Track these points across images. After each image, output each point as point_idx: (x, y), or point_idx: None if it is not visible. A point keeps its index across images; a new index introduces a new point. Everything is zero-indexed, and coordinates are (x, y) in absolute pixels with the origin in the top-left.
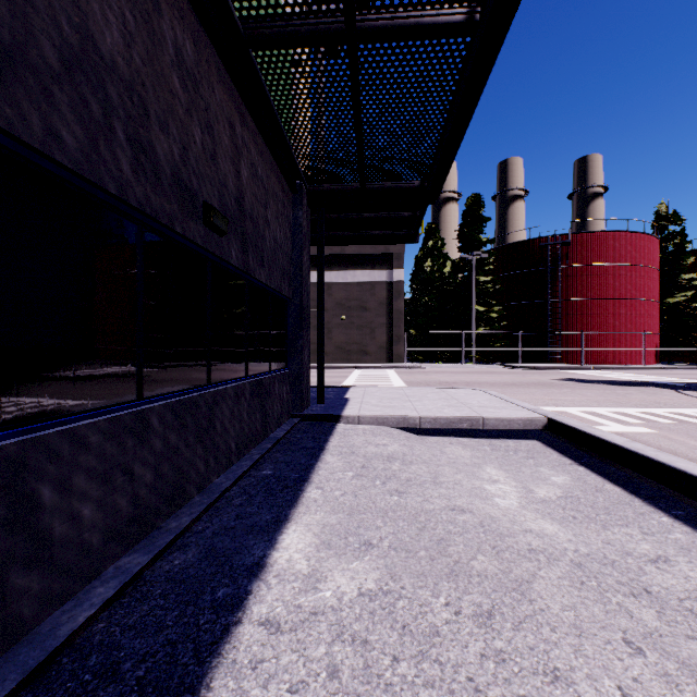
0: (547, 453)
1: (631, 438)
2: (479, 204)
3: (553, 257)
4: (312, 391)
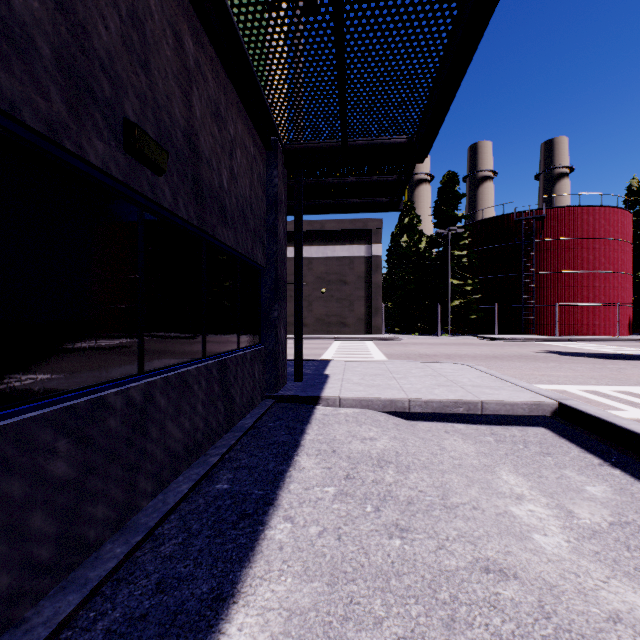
0: (564, 447)
1: None
2: (454, 181)
3: (527, 232)
4: (290, 365)
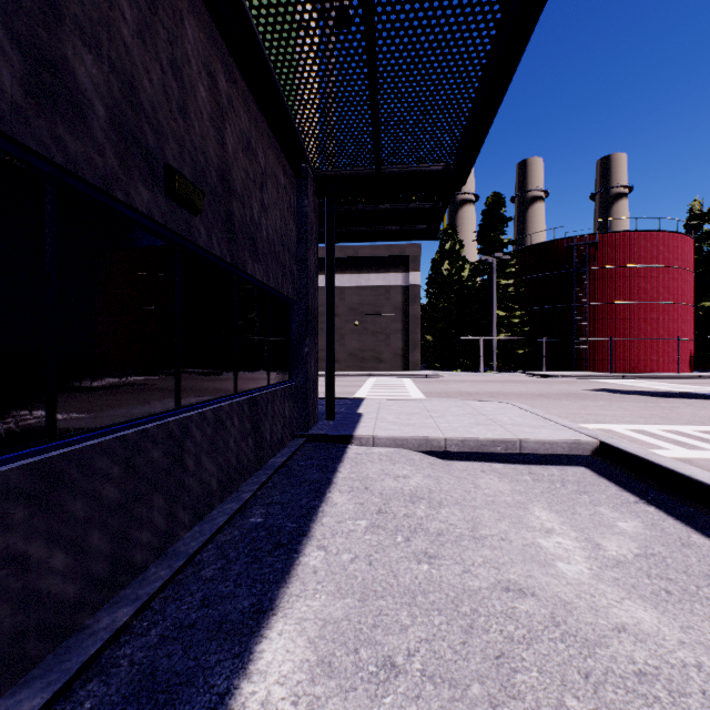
0: (602, 486)
1: (703, 467)
2: (500, 203)
3: (579, 259)
4: (321, 404)
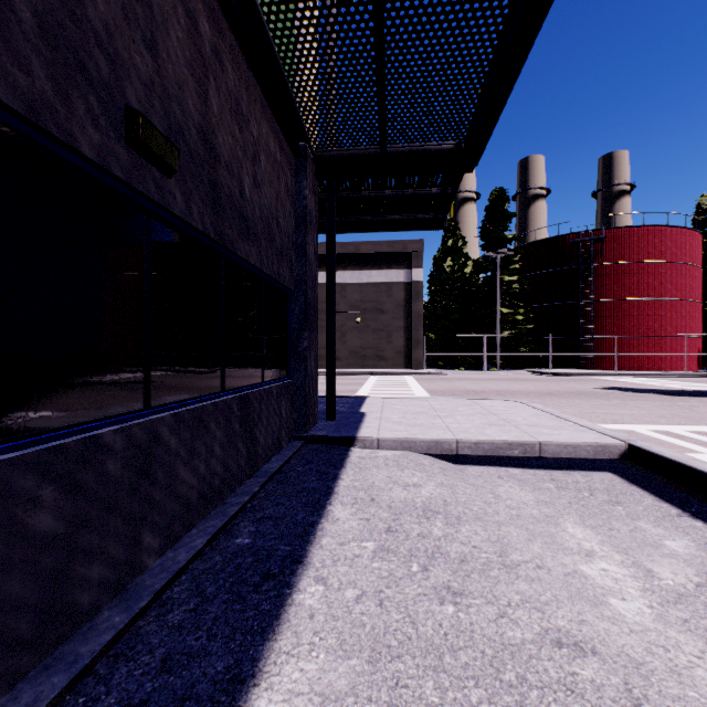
0: (635, 495)
1: None
2: (504, 198)
3: (585, 255)
4: (321, 403)
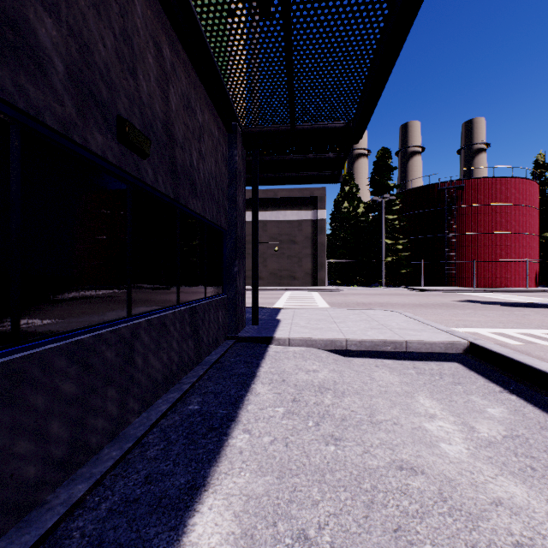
0: (472, 378)
1: None
2: (387, 156)
3: (449, 199)
4: (248, 312)
